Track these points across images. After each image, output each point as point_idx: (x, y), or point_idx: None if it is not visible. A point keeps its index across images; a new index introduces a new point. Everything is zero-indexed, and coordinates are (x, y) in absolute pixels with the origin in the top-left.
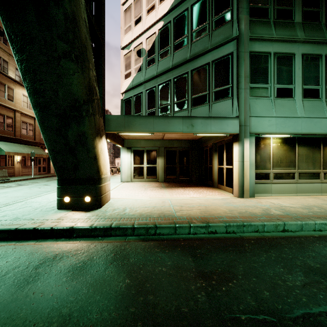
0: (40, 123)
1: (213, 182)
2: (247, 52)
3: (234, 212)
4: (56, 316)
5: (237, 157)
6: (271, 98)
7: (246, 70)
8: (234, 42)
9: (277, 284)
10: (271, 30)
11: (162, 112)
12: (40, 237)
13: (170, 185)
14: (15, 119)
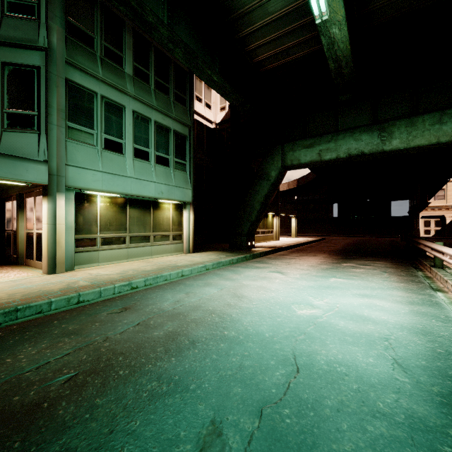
0: None
1: (17, 257)
2: (61, 78)
3: (17, 295)
4: None
5: (47, 217)
6: (98, 148)
7: (60, 102)
8: (42, 54)
9: (2, 363)
10: (96, 67)
11: None
12: None
13: None
14: None
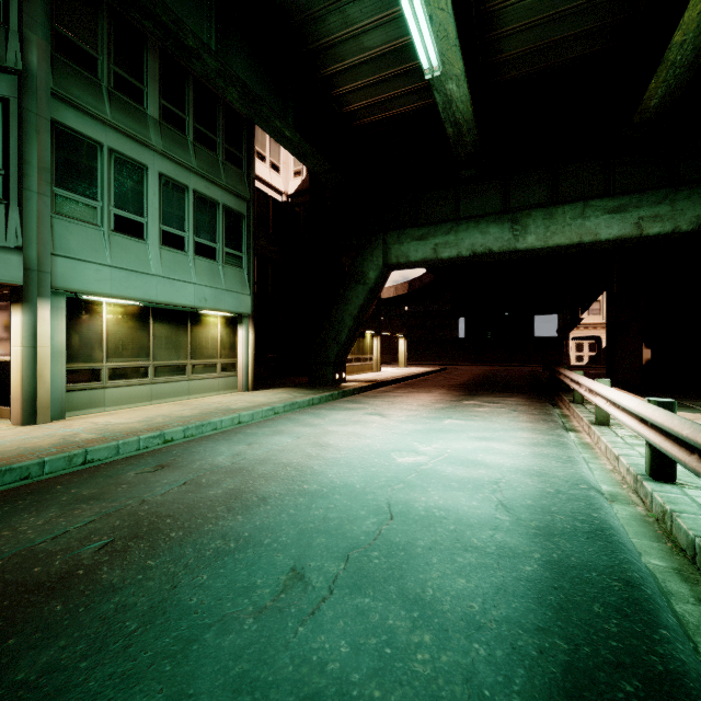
0: None
1: None
2: (45, 119)
3: None
4: None
5: (20, 336)
6: (104, 230)
7: (44, 156)
8: (13, 80)
9: None
10: (102, 104)
11: None
12: None
13: None
14: None
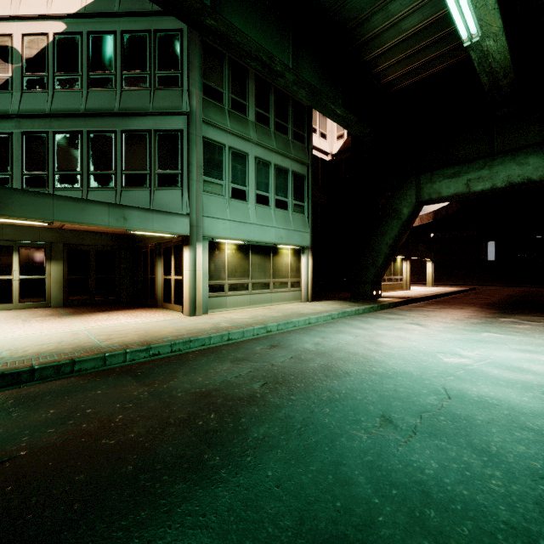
0: None
1: (156, 300)
2: (199, 137)
3: (182, 331)
4: None
5: (188, 265)
6: (226, 198)
7: (199, 159)
8: (185, 118)
9: (210, 372)
10: (225, 120)
11: (64, 182)
12: None
13: (80, 311)
14: None
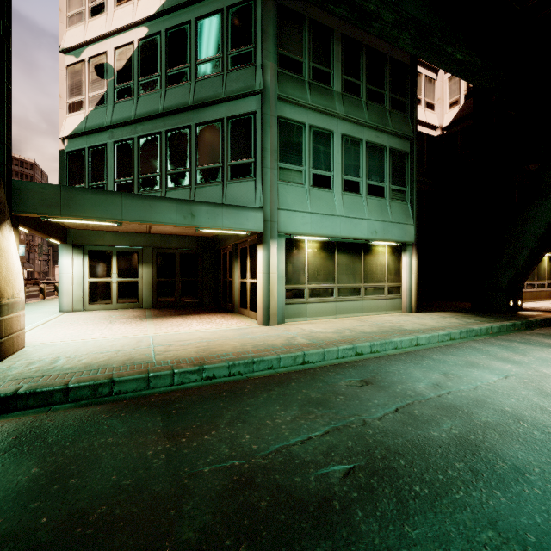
0: None
1: (233, 305)
2: (274, 117)
3: (247, 346)
4: None
5: (262, 266)
6: (306, 187)
7: (273, 142)
8: (258, 98)
9: (264, 424)
10: (305, 94)
11: (146, 185)
12: None
13: (163, 313)
14: None
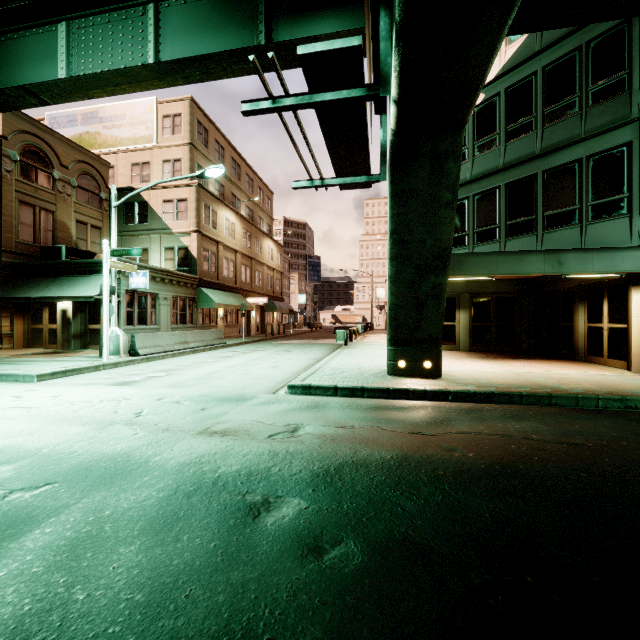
0: (393, 276)
1: (575, 352)
2: None
3: None
4: (543, 434)
5: None
6: None
7: None
8: (634, 126)
9: None
10: None
11: (482, 238)
12: (413, 399)
13: (491, 356)
14: (218, 255)
